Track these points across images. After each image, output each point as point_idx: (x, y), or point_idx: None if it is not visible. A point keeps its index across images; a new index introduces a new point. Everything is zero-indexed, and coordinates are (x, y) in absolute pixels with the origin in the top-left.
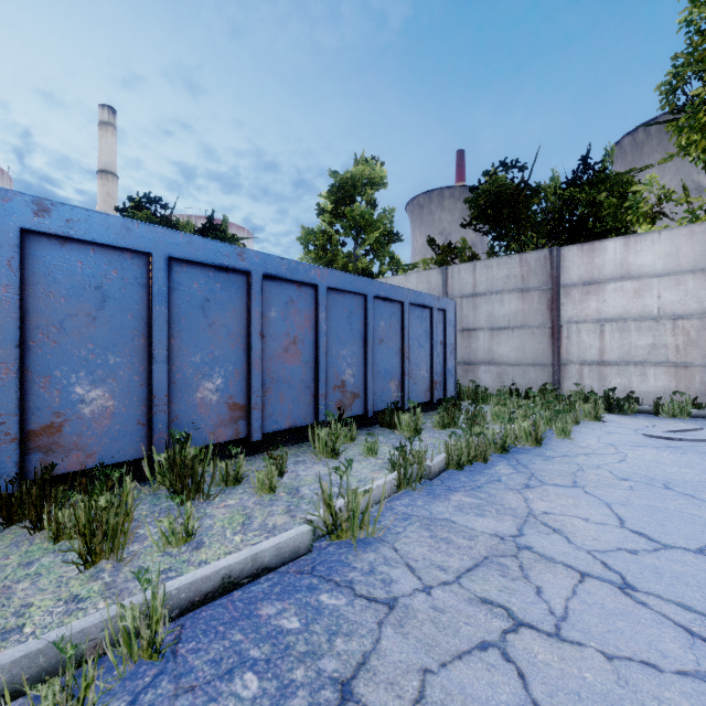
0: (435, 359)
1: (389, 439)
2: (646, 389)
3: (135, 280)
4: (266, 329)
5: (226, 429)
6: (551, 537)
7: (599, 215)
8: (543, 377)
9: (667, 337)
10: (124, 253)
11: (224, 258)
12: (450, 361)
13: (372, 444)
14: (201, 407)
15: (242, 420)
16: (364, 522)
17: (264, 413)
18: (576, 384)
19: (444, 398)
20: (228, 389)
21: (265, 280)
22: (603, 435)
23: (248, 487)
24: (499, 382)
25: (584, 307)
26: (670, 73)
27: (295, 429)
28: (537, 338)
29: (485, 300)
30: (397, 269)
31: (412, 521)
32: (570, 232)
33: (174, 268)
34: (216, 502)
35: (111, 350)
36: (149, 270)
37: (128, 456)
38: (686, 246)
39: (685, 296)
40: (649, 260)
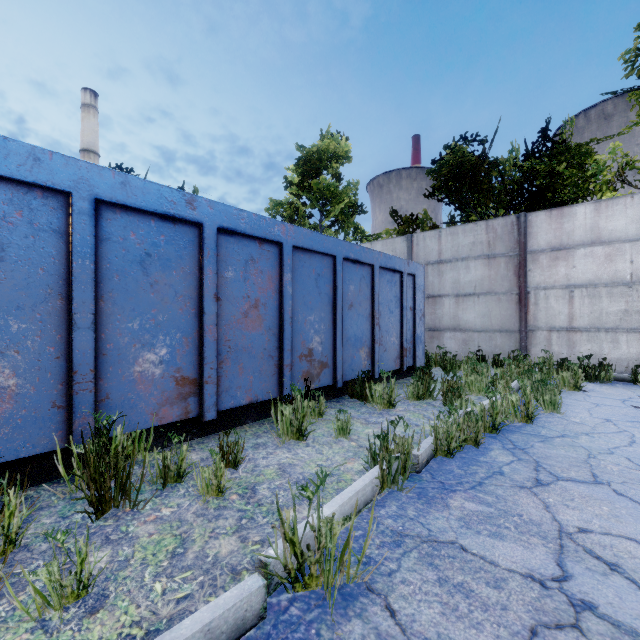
0: (405, 325)
1: (361, 413)
2: (618, 356)
3: (48, 226)
4: (222, 290)
5: (173, 408)
6: (612, 582)
7: (557, 186)
8: (509, 344)
9: None
10: (32, 190)
11: (169, 205)
12: (419, 327)
13: (344, 422)
14: (140, 383)
15: (192, 397)
16: (343, 562)
17: (219, 387)
18: (544, 350)
19: (413, 366)
20: (175, 361)
21: (221, 235)
22: (592, 407)
23: (193, 484)
24: (464, 348)
25: (552, 273)
26: (638, 38)
27: (256, 404)
28: (504, 304)
29: (451, 267)
30: (361, 239)
31: (406, 547)
32: (530, 202)
33: (104, 214)
34: (146, 512)
35: (14, 313)
36: (69, 214)
37: (39, 448)
38: None
39: None
40: (621, 225)
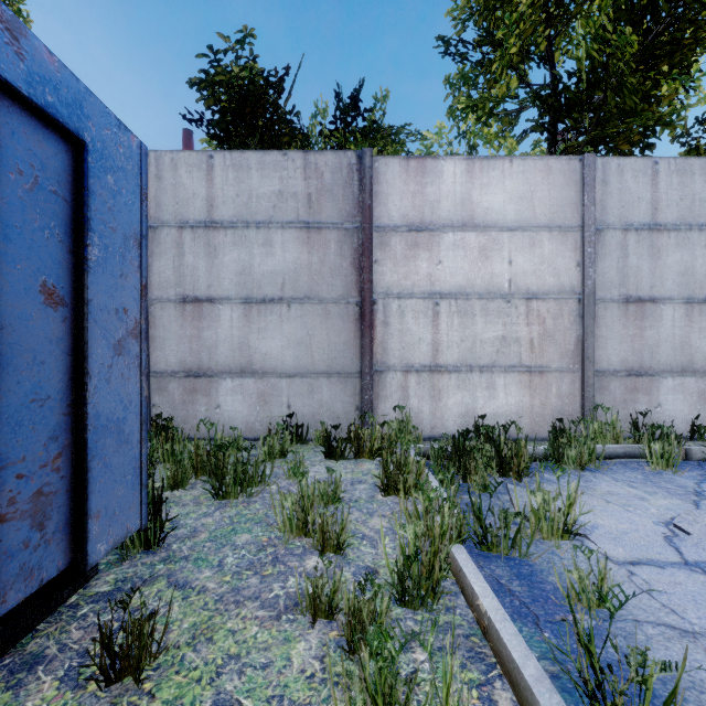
0: None
1: None
2: (495, 410)
3: None
4: None
5: None
6: None
7: None
8: (344, 398)
9: (521, 326)
10: None
11: None
12: (115, 382)
13: None
14: None
15: None
16: None
17: None
18: (400, 407)
19: (73, 564)
20: None
21: None
22: None
23: None
24: (262, 411)
25: (410, 269)
26: None
27: None
28: (335, 322)
29: (235, 238)
30: None
31: None
32: None
33: None
34: None
35: None
36: None
37: None
38: (542, 188)
39: (541, 264)
40: (498, 202)
